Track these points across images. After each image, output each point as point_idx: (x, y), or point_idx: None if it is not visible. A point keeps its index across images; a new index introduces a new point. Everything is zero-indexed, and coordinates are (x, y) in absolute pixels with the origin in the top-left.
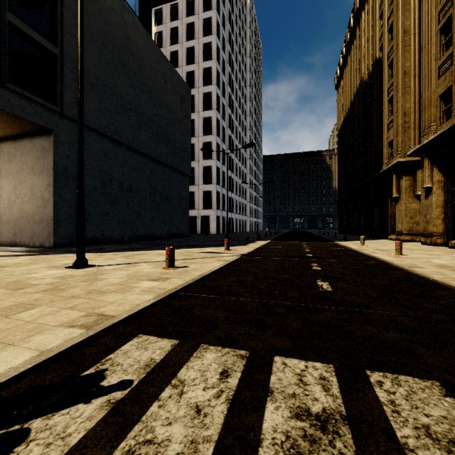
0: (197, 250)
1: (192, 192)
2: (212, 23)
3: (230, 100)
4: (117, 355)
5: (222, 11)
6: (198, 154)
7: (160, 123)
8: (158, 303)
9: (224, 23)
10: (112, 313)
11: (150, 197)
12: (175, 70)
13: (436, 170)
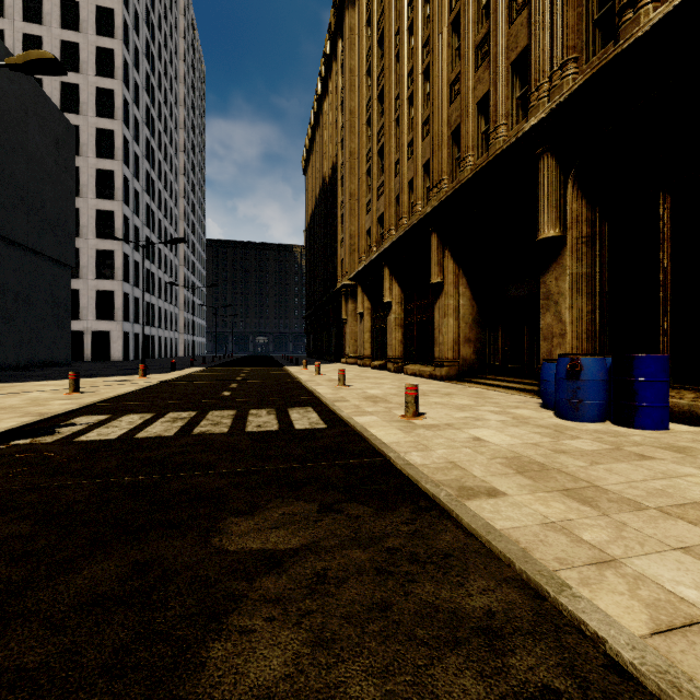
0: (100, 379)
1: (73, 290)
2: (114, 19)
3: (149, 148)
4: (76, 420)
5: (134, 5)
6: (87, 228)
7: (15, 178)
8: (83, 408)
9: (137, 23)
10: (50, 412)
11: None
12: (45, 94)
13: (366, 298)
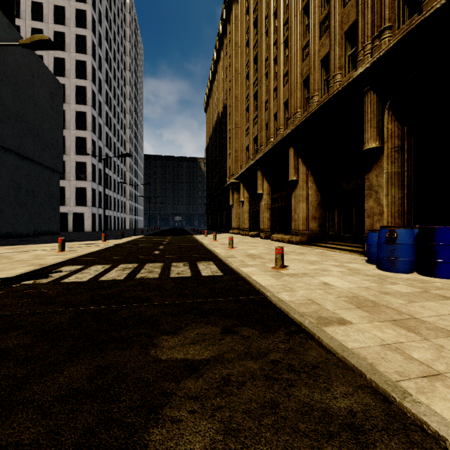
0: (78, 243)
1: (61, 187)
2: (86, 16)
3: (108, 97)
4: (62, 269)
5: (99, 7)
6: (70, 148)
7: (26, 117)
8: (67, 261)
9: (100, 19)
10: (46, 263)
11: (13, 194)
12: (44, 64)
13: (245, 190)
